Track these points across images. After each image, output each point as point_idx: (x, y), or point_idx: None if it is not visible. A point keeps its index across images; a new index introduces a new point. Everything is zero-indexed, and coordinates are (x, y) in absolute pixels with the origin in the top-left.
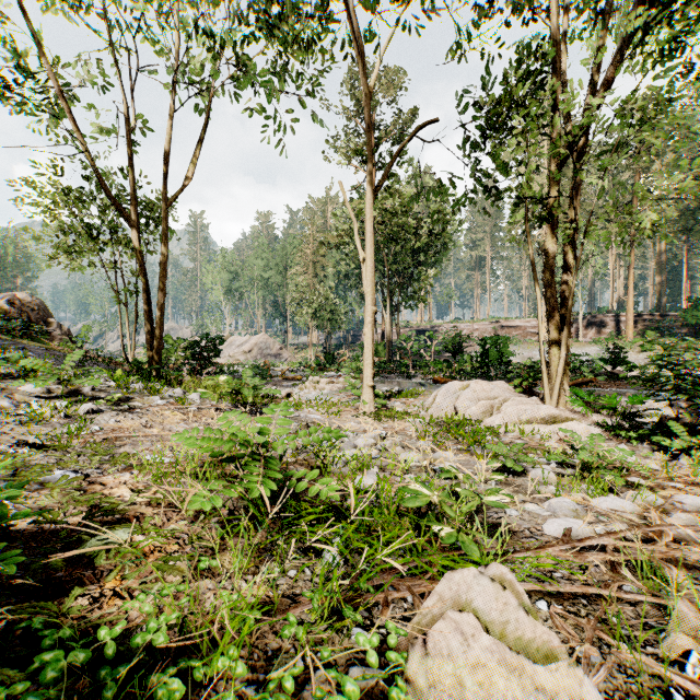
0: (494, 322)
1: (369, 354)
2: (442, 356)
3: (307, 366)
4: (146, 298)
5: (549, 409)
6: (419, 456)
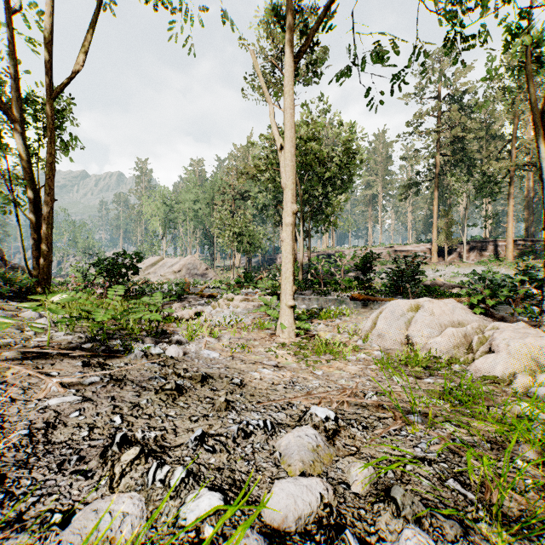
0: (388, 247)
1: (288, 266)
2: (346, 275)
3: (227, 284)
4: (33, 204)
5: None
6: None
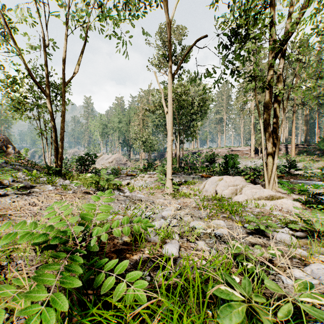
0: (228, 148)
1: (169, 162)
2: (203, 164)
3: (139, 169)
4: (54, 133)
5: (269, 192)
6: (203, 224)
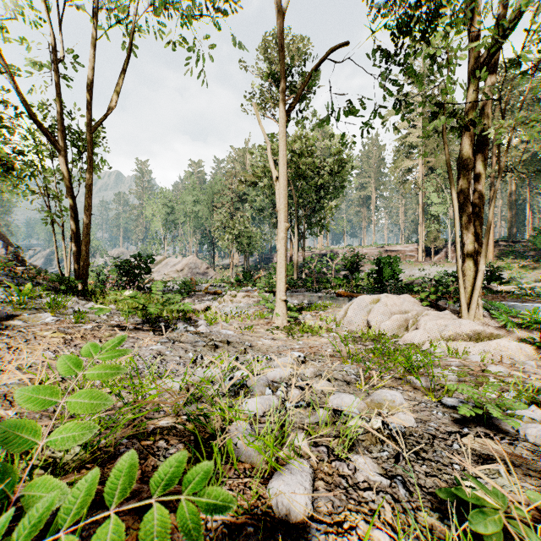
0: (380, 247)
1: (282, 269)
2: (339, 274)
3: (228, 282)
4: (73, 217)
5: (472, 325)
6: (359, 403)
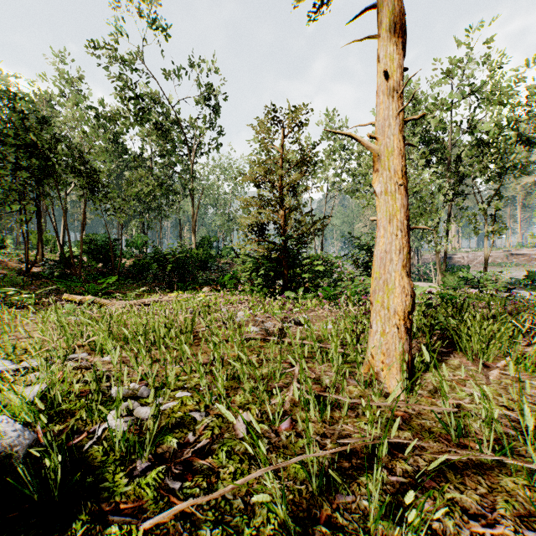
0: (506, 250)
1: None
2: None
3: None
4: None
5: (431, 288)
6: None
